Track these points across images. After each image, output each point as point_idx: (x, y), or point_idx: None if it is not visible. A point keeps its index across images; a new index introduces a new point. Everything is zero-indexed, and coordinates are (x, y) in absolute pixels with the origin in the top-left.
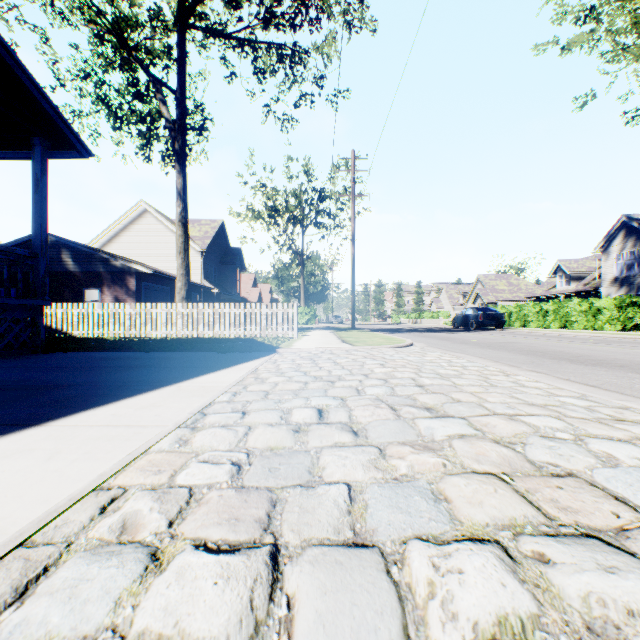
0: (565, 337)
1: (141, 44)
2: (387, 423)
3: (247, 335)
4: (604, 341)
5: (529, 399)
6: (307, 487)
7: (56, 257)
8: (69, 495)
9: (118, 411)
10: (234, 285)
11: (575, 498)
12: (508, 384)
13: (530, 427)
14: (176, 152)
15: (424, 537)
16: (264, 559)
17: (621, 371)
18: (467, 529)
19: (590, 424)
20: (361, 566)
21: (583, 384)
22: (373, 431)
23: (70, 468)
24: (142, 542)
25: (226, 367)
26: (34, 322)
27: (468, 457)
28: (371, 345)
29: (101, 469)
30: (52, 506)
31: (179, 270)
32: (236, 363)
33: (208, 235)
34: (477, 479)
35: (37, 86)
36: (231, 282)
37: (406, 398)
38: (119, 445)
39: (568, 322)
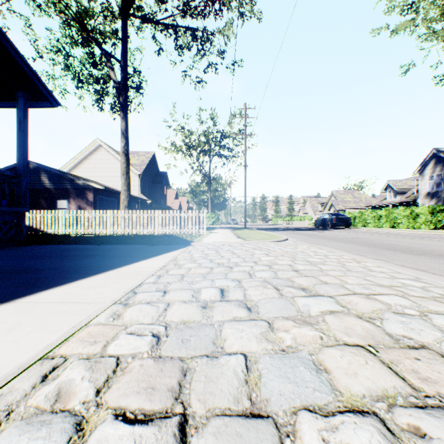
0: (394, 234)
1: (96, 28)
2: (273, 301)
3: (170, 232)
4: (422, 237)
5: (378, 281)
6: (212, 357)
7: (37, 178)
8: (19, 364)
9: (71, 290)
10: (162, 197)
11: (433, 369)
12: (360, 269)
13: (384, 304)
14: (121, 104)
15: (311, 408)
16: (173, 430)
17: (440, 259)
18: (347, 400)
19: (429, 302)
20: (258, 439)
21: (415, 269)
22: (263, 307)
23: (25, 339)
24: (71, 411)
25: (154, 256)
26: (18, 223)
27: (339, 330)
28: (258, 240)
29: (49, 340)
30: (3, 375)
31: (123, 187)
32: (161, 253)
33: (144, 163)
34: (349, 351)
35: (19, 55)
36: (160, 195)
37: (286, 280)
38: (67, 319)
39: (395, 223)
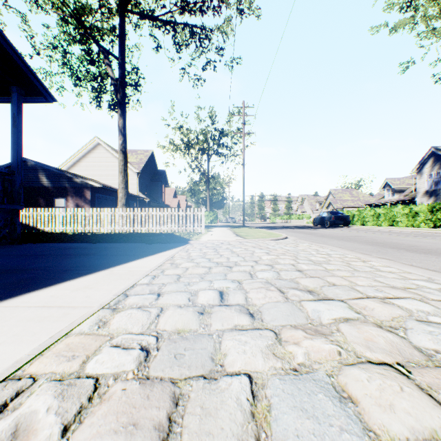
0: (394, 232)
1: (93, 24)
2: (278, 305)
3: (168, 231)
4: (423, 235)
5: (390, 282)
6: (209, 379)
7: (35, 176)
8: None
9: (57, 292)
10: (160, 196)
11: None
12: (367, 269)
13: (404, 310)
14: (118, 101)
15: None
16: None
17: None
18: None
19: None
20: None
21: (425, 269)
22: (267, 313)
23: None
24: None
25: (150, 255)
26: (12, 221)
27: (359, 343)
28: (257, 238)
29: (20, 354)
30: None
31: (120, 185)
32: (158, 251)
33: (142, 161)
34: (375, 371)
35: (13, 48)
36: (158, 194)
37: (290, 281)
38: (46, 327)
39: (394, 222)
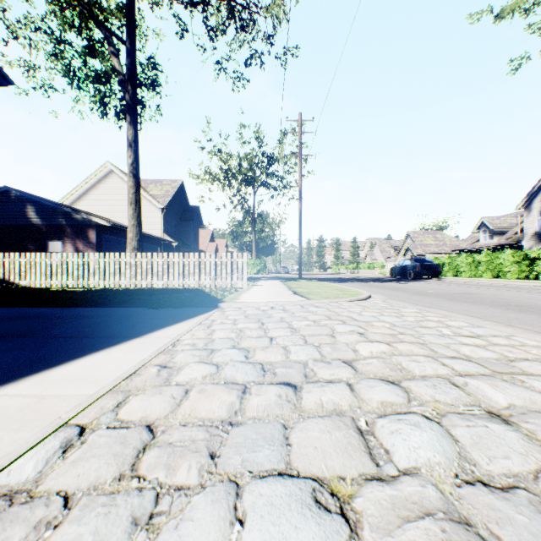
0: (512, 287)
1: None
2: None
3: (196, 285)
4: None
5: None
6: None
7: (21, 211)
8: None
9: None
10: (193, 239)
11: None
12: None
13: None
14: (127, 103)
15: None
16: None
17: None
18: None
19: None
20: None
21: None
22: None
23: None
24: None
25: (136, 336)
26: None
27: None
28: (328, 298)
29: None
30: None
31: (130, 221)
32: (157, 327)
33: (168, 194)
34: None
35: None
36: (190, 236)
37: None
38: None
39: (501, 272)
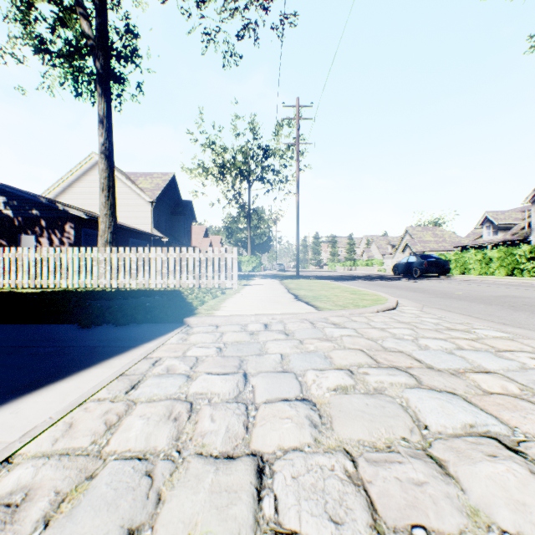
0: None
1: None
2: None
3: (177, 285)
4: None
5: None
6: None
7: None
8: None
9: None
10: (185, 235)
11: None
12: None
13: None
14: (97, 72)
15: None
16: None
17: None
18: None
19: None
20: None
21: None
22: None
23: None
24: None
25: None
26: None
27: None
28: (346, 307)
29: None
30: None
31: (102, 210)
32: (24, 387)
33: (159, 187)
34: None
35: None
36: (182, 232)
37: None
38: None
39: (517, 269)
